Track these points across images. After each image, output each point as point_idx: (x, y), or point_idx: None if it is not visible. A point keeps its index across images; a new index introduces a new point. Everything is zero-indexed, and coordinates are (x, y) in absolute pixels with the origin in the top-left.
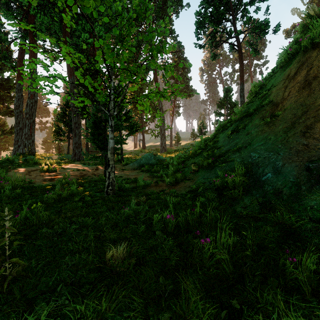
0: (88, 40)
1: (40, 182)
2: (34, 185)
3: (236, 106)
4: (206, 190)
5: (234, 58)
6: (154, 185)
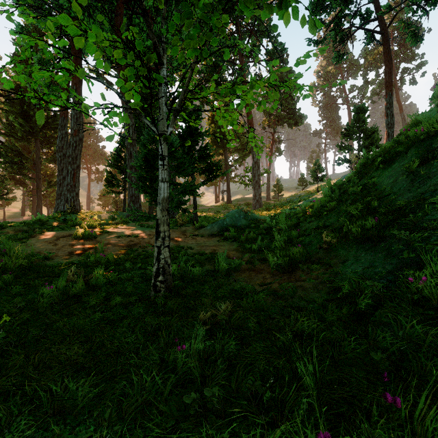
0: (146, 42)
1: (61, 257)
2: (50, 262)
3: (375, 134)
4: (386, 304)
5: (367, 63)
6: (247, 269)
